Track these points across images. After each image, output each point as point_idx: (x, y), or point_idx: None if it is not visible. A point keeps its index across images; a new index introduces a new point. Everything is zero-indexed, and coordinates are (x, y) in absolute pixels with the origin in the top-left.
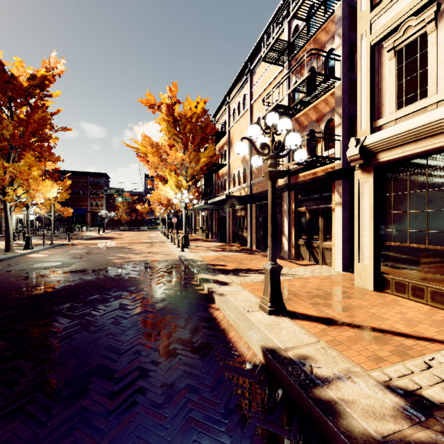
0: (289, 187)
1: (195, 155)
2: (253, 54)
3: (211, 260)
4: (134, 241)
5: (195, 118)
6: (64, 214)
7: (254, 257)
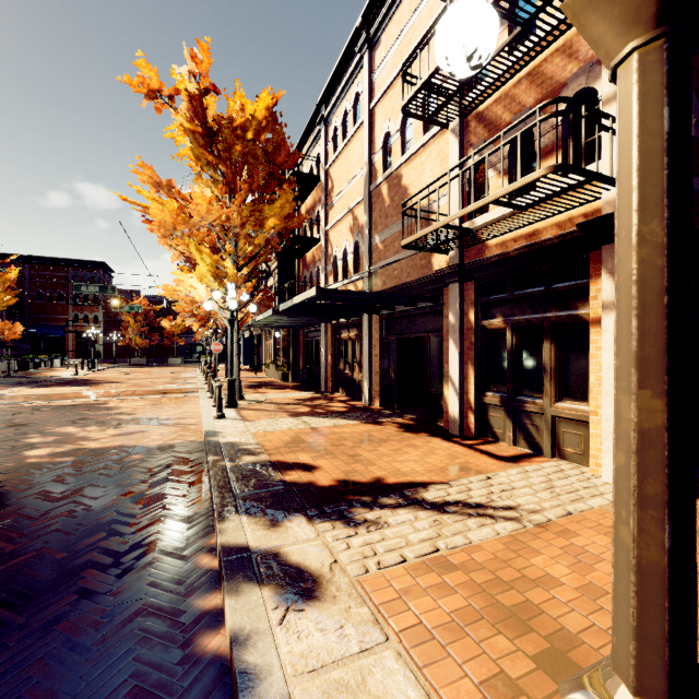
0: (462, 273)
1: (254, 209)
2: (375, 1)
3: (281, 446)
4: (136, 390)
5: (253, 132)
6: (5, 334)
7: (382, 434)
